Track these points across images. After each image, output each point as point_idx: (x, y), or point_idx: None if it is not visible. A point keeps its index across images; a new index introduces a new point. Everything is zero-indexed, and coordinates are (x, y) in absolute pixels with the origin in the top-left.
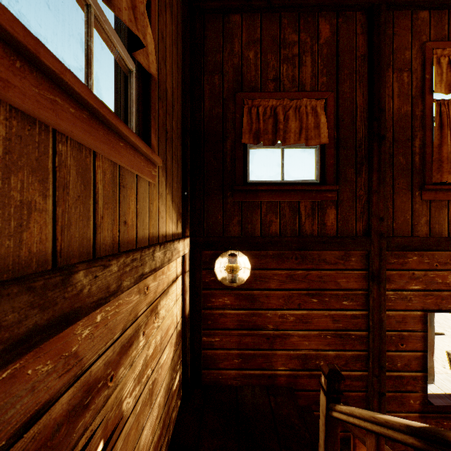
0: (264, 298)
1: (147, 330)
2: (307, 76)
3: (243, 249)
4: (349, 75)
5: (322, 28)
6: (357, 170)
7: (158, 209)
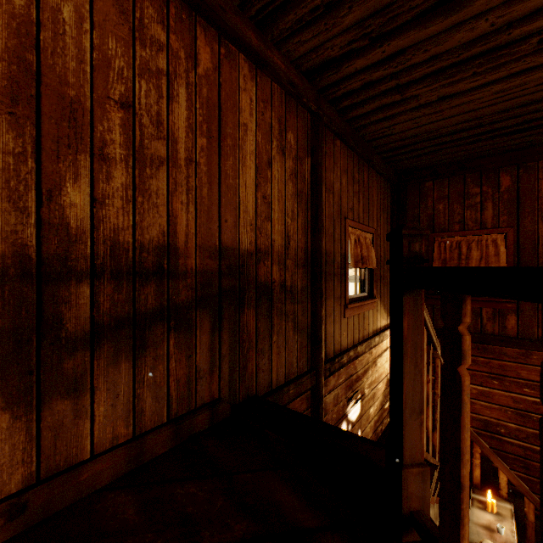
0: None
1: (372, 369)
2: (488, 217)
3: None
4: (530, 212)
5: (502, 180)
6: None
7: (376, 317)
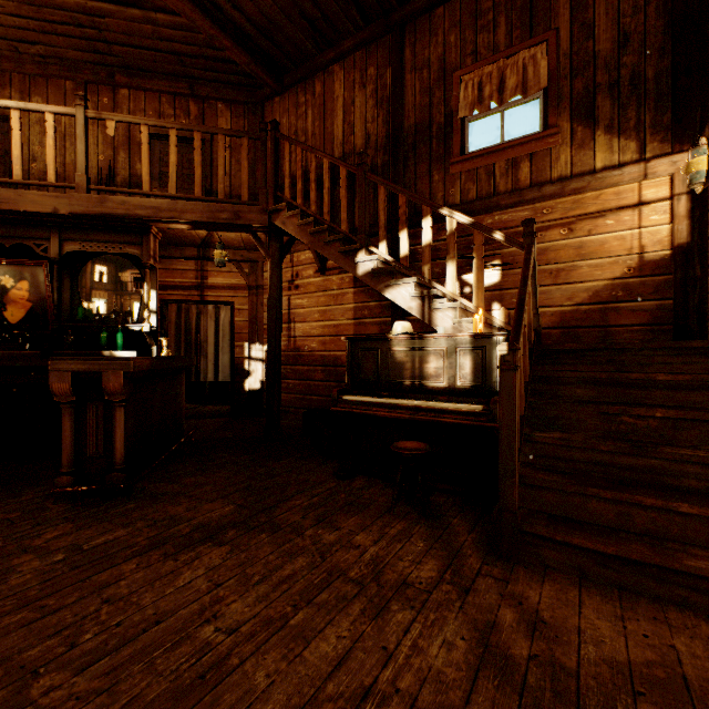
0: None
1: (548, 235)
2: None
3: None
4: None
5: None
6: None
7: (571, 158)
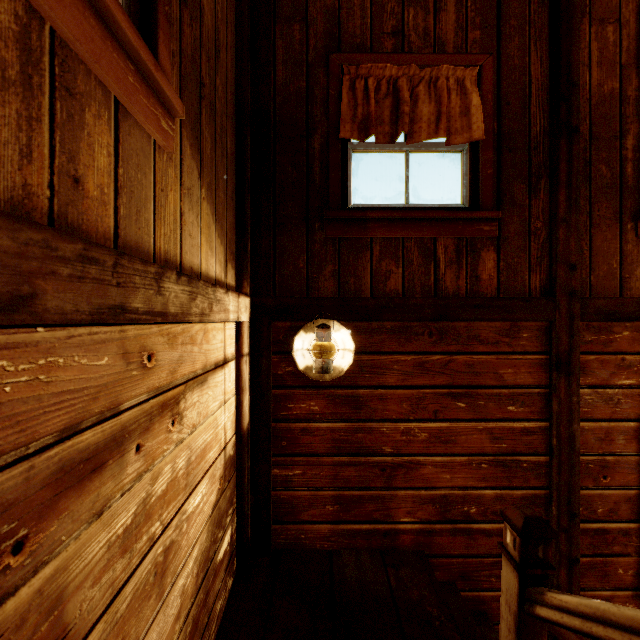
0: (377, 402)
1: (150, 444)
2: (449, 28)
3: (341, 317)
4: (518, 27)
5: None
6: (532, 186)
7: (180, 213)
